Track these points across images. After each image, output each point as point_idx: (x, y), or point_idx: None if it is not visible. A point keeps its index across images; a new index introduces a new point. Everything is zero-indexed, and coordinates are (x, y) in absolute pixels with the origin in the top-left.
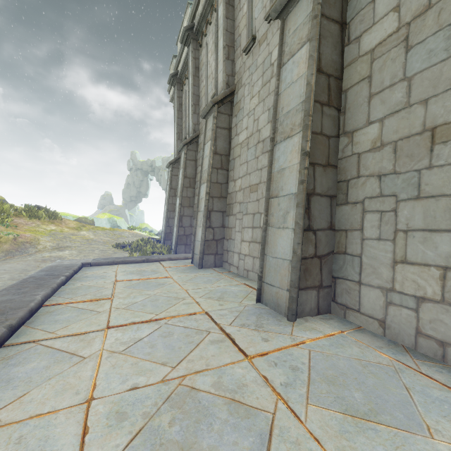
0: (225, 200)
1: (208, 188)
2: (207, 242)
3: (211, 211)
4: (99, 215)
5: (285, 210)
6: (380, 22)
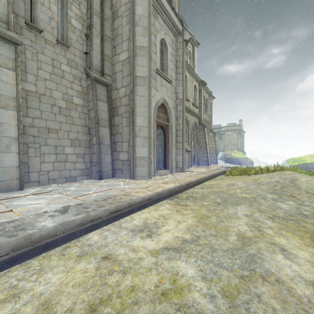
0: None
1: None
2: None
3: None
4: None
5: (8, 144)
6: (29, 83)
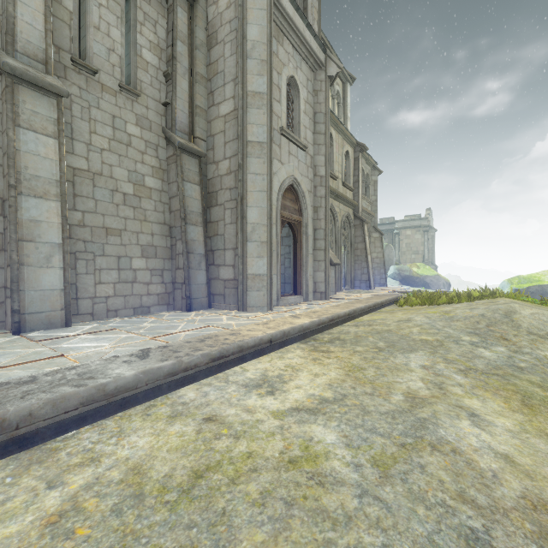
0: None
1: None
2: None
3: None
4: None
5: (48, 254)
6: (78, 157)
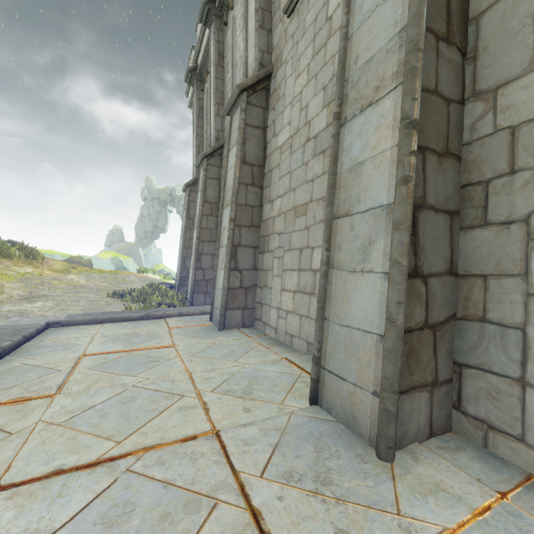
0: (258, 230)
1: (233, 212)
2: (232, 291)
3: (238, 245)
4: (100, 254)
5: (365, 238)
6: None
